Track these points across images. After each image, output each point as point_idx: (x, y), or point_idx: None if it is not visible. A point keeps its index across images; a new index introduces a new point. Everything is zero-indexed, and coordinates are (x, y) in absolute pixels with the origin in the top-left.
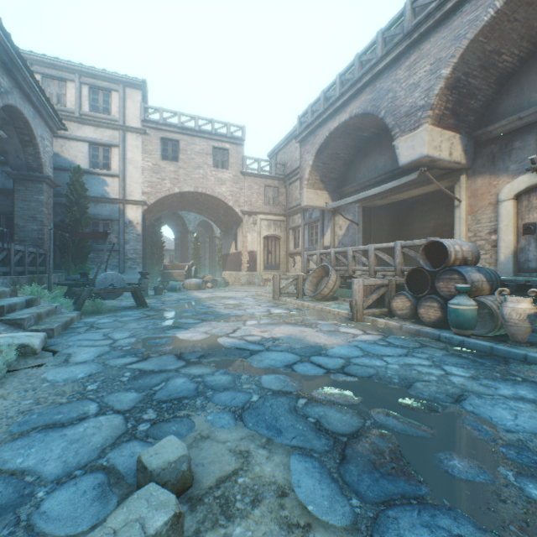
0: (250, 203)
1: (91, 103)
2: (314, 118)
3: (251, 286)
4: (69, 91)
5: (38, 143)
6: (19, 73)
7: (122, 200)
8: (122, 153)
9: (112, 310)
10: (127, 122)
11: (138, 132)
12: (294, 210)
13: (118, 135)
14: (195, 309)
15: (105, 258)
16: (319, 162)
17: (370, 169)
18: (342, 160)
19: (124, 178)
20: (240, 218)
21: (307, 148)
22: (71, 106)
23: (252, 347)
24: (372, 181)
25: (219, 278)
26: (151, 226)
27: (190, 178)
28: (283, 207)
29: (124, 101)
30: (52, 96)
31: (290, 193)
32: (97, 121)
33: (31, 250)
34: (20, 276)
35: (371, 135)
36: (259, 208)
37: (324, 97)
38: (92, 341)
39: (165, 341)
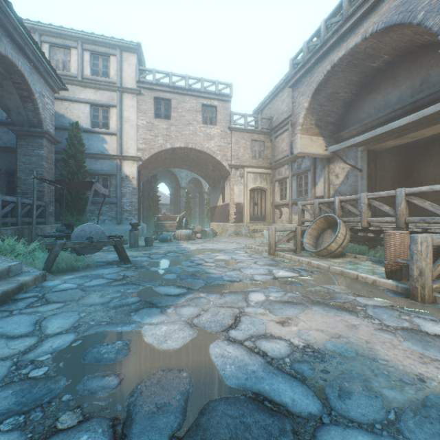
0: (237, 157)
1: (92, 68)
2: (311, 54)
3: (238, 237)
4: (72, 57)
5: (36, 99)
6: (8, 20)
7: (119, 156)
8: (119, 113)
9: (91, 266)
10: (123, 83)
11: (133, 93)
12: (280, 162)
13: (116, 96)
14: (181, 267)
15: (104, 210)
16: (315, 104)
17: (378, 107)
18: (341, 101)
19: (121, 136)
20: (227, 172)
21: (301, 91)
22: (75, 71)
23: (289, 396)
24: (381, 119)
25: (208, 228)
26: (148, 183)
27: (181, 134)
28: (268, 160)
29: (121, 65)
30: (58, 63)
31: (276, 146)
32: (97, 83)
33: (26, 201)
34: (2, 227)
35: (381, 65)
36: (246, 162)
37: (324, 27)
38: (0, 343)
39: (116, 350)
